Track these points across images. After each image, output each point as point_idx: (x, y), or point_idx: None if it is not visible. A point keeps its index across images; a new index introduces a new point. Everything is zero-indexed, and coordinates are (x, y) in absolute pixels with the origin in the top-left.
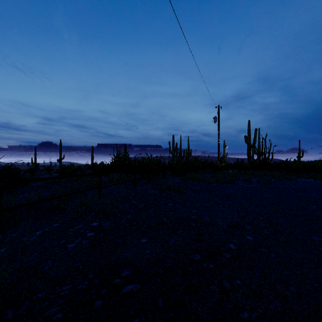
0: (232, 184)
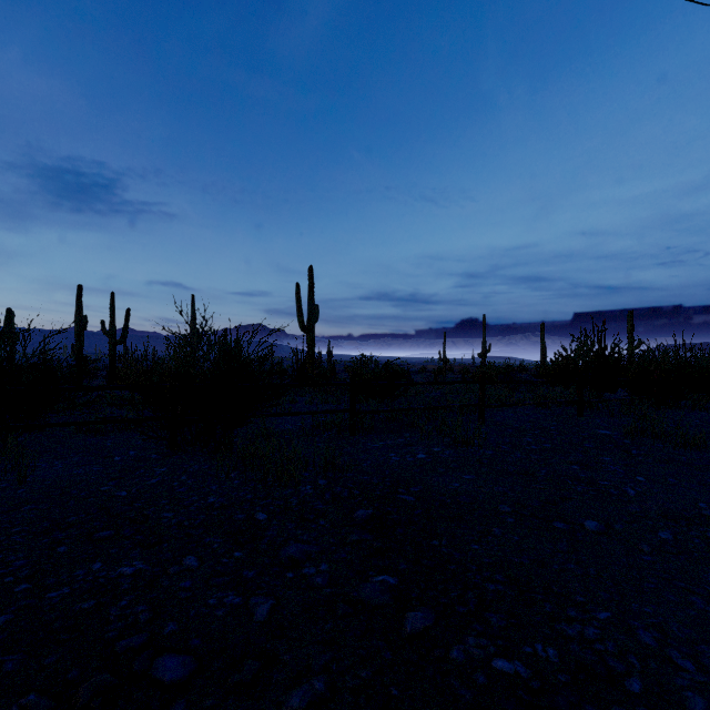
0: None
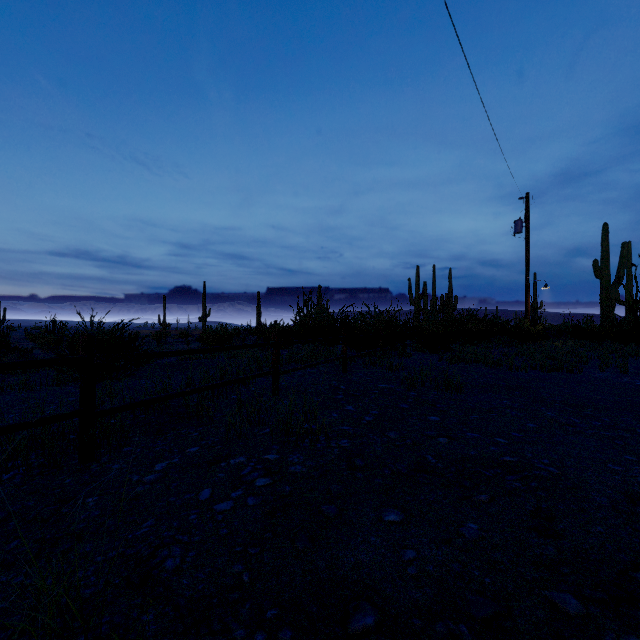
0: (574, 375)
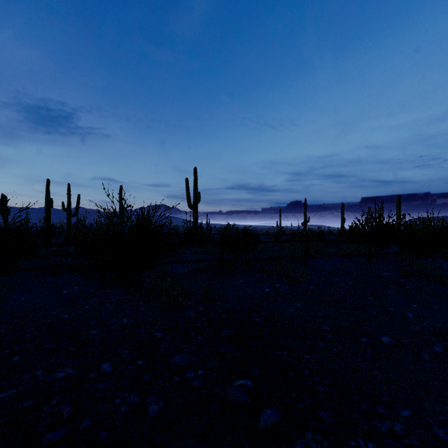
0: None
